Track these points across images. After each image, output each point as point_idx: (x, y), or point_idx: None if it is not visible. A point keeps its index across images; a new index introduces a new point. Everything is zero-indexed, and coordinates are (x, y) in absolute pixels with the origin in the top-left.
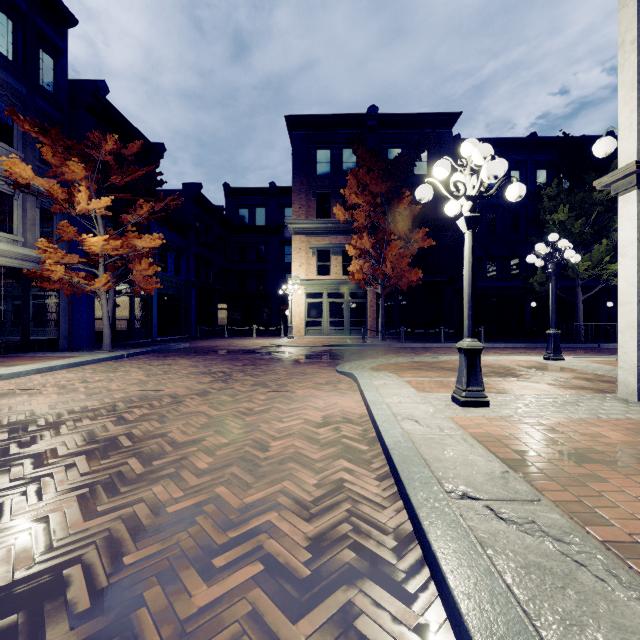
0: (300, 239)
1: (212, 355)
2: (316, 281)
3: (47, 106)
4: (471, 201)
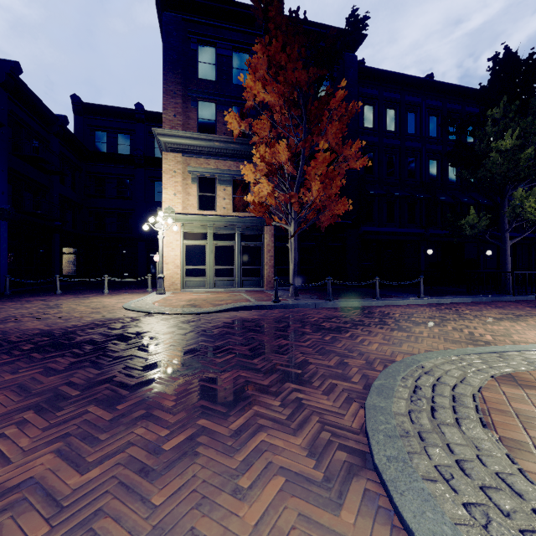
0: (175, 158)
1: None
2: (198, 216)
3: None
4: None
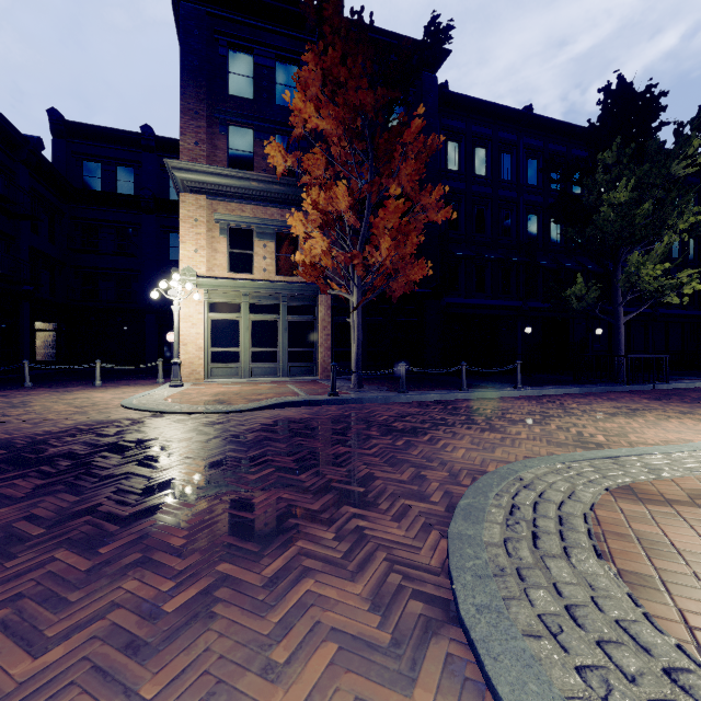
0: (197, 202)
1: None
2: (228, 281)
3: None
4: None
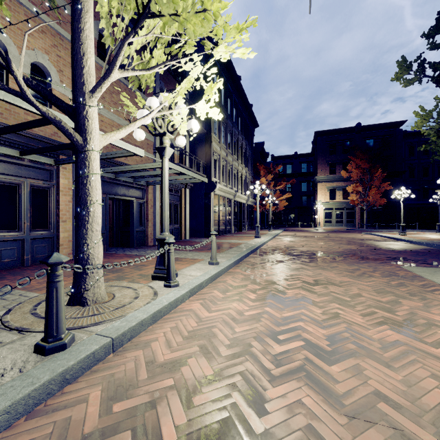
0: (321, 184)
1: (308, 231)
2: (329, 203)
3: (253, 155)
4: (403, 198)
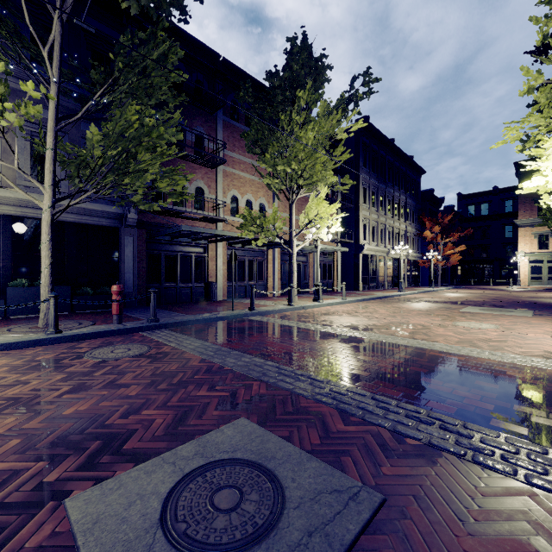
0: (524, 230)
1: (488, 289)
2: (537, 253)
3: (418, 205)
4: None
